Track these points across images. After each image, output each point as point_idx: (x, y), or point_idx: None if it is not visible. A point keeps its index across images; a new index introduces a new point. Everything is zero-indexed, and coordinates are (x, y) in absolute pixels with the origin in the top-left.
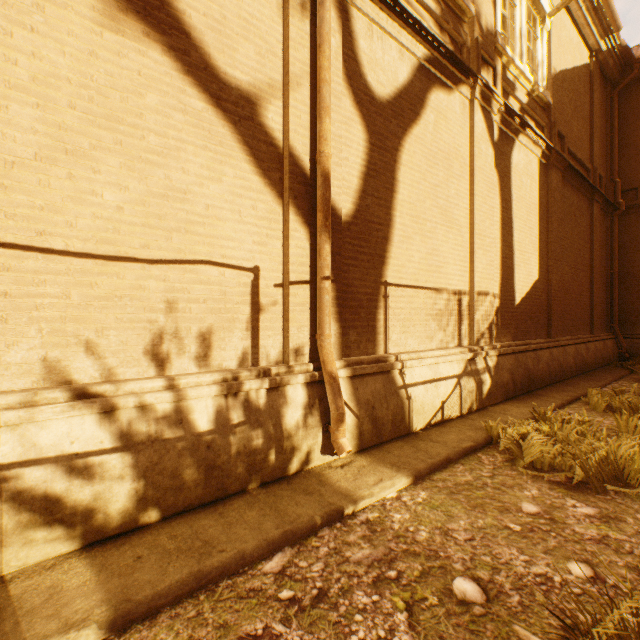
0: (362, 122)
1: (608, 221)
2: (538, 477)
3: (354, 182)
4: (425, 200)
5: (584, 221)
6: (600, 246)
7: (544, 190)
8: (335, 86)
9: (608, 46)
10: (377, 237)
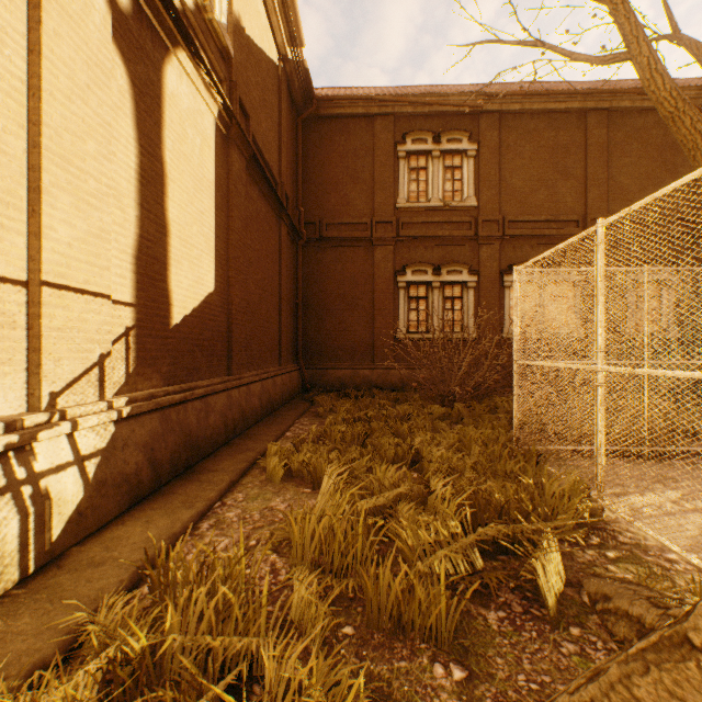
0: None
1: (295, 249)
2: None
3: None
4: None
5: (274, 239)
6: (289, 273)
7: (225, 171)
8: None
9: (295, 60)
10: None
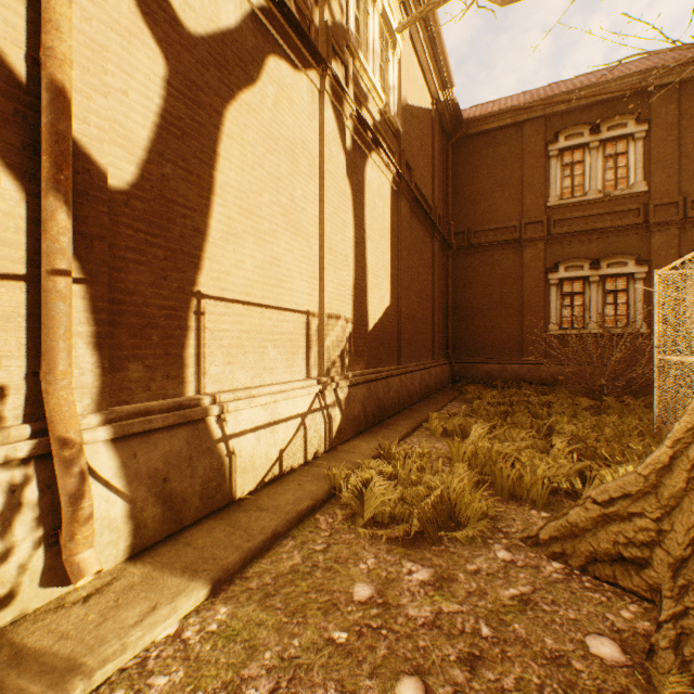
0: (156, 47)
1: (445, 258)
2: (378, 536)
3: (139, 133)
4: (262, 192)
5: (428, 255)
6: (440, 280)
7: (395, 217)
8: None
9: (445, 99)
10: (184, 226)
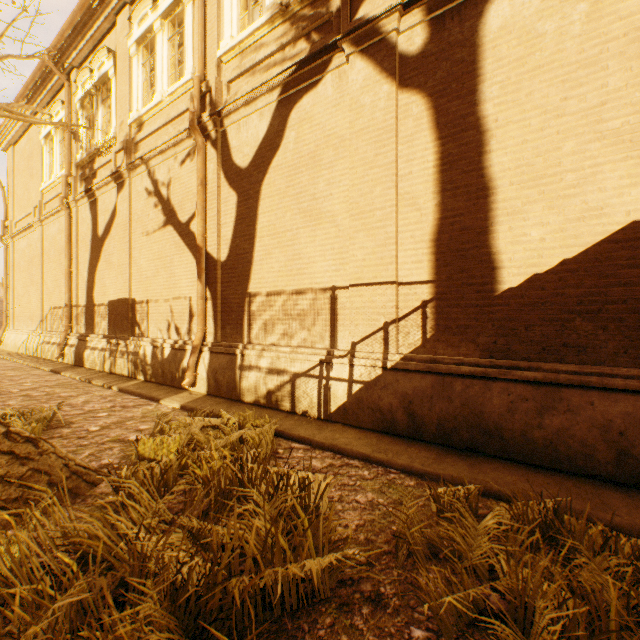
0: (234, 193)
1: None
2: None
3: (229, 234)
4: (285, 214)
5: None
6: None
7: None
8: (213, 189)
9: None
10: (243, 263)
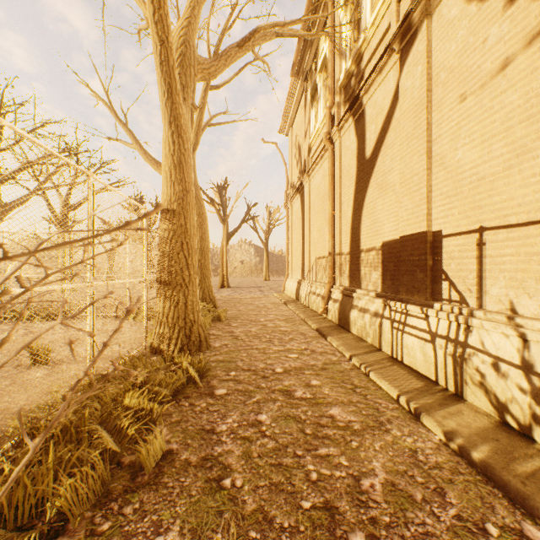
0: None
1: None
2: None
3: None
4: None
5: None
6: None
7: None
8: None
9: None
10: None
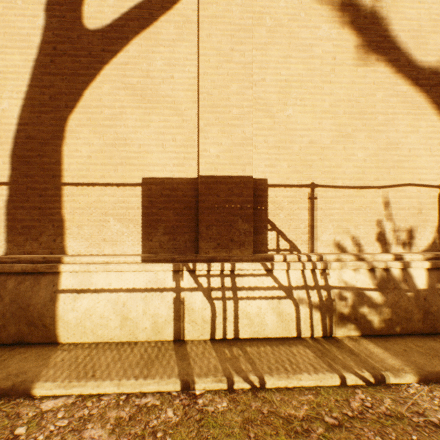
0: None
1: None
2: None
3: None
4: None
5: None
6: None
7: None
8: None
9: None
10: None
